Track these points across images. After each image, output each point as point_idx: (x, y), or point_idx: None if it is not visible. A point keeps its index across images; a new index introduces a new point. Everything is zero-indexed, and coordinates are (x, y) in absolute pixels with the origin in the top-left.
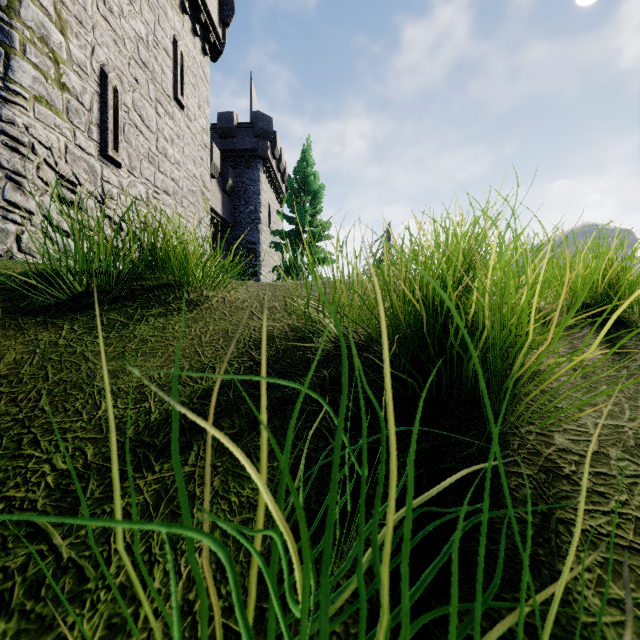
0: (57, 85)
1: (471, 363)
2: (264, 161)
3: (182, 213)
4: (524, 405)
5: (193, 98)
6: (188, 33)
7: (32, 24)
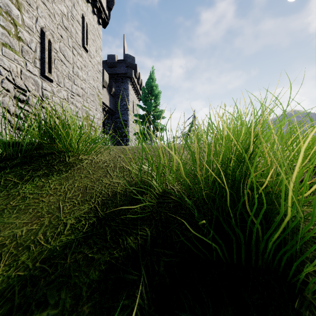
0: (16, 37)
1: (269, 240)
2: (131, 79)
3: (87, 106)
4: (315, 275)
5: (93, 46)
6: (90, 13)
7: (1, 4)
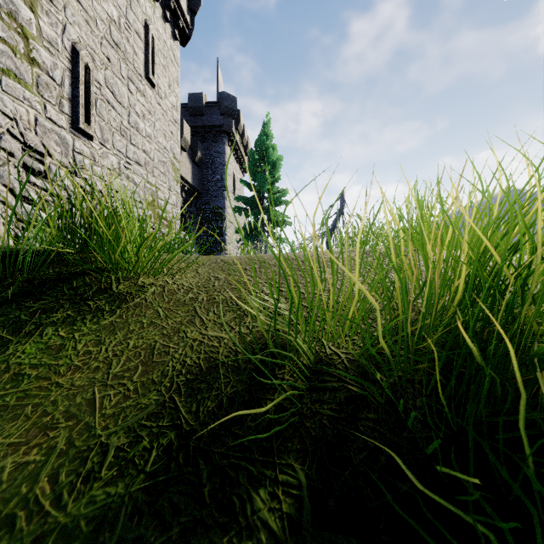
0: (26, 60)
1: None
2: (229, 136)
3: (153, 182)
4: None
5: (164, 78)
6: (159, 19)
7: None
